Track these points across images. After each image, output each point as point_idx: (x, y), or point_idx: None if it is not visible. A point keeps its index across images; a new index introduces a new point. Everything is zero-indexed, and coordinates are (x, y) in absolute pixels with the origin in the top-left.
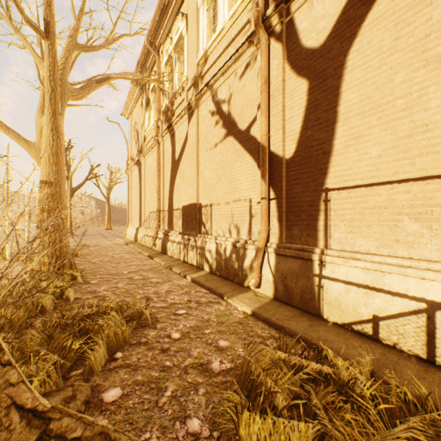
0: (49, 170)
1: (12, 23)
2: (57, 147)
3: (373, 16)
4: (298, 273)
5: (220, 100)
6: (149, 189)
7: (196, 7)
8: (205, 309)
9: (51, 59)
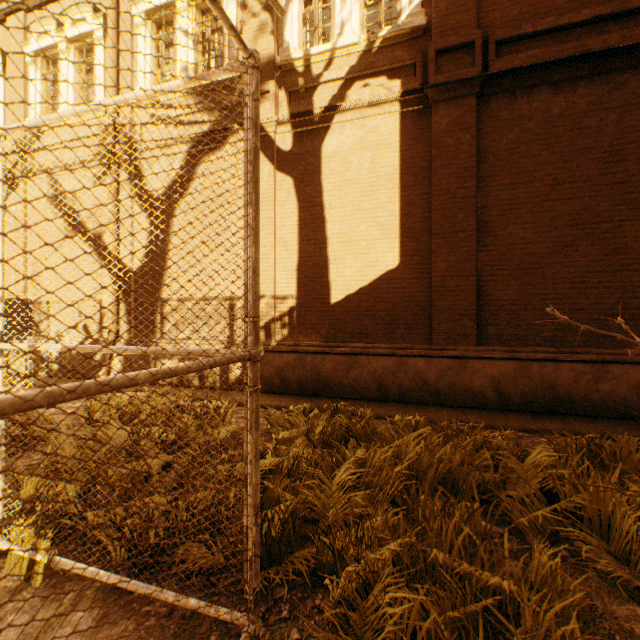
0: None
1: None
2: None
3: (186, 199)
4: (142, 358)
5: (63, 190)
6: None
7: (23, 58)
8: None
9: None
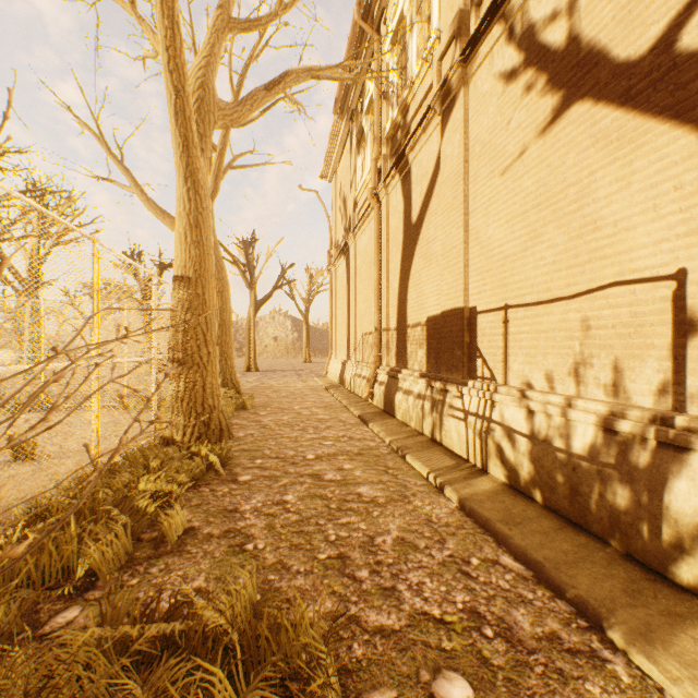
0: (185, 257)
1: (133, 8)
2: (196, 212)
3: None
4: None
5: (535, 25)
6: (362, 293)
7: None
8: (551, 696)
9: (166, 22)
